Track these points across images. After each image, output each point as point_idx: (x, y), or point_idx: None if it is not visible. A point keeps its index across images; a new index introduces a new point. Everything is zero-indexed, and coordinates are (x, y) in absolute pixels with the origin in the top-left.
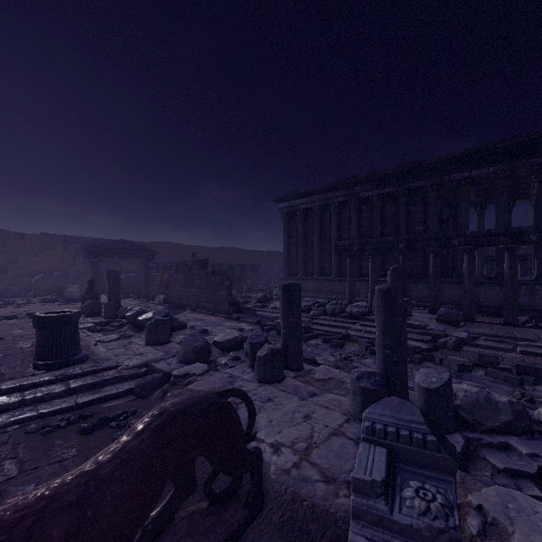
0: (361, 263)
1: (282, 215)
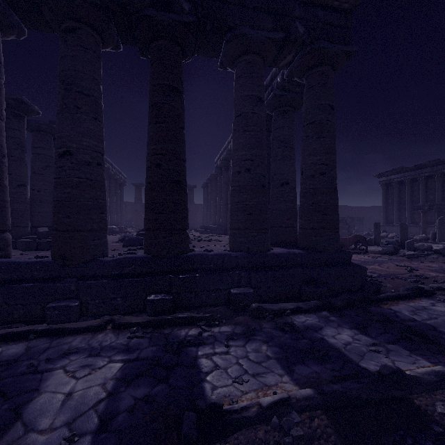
0: (443, 215)
1: (381, 185)
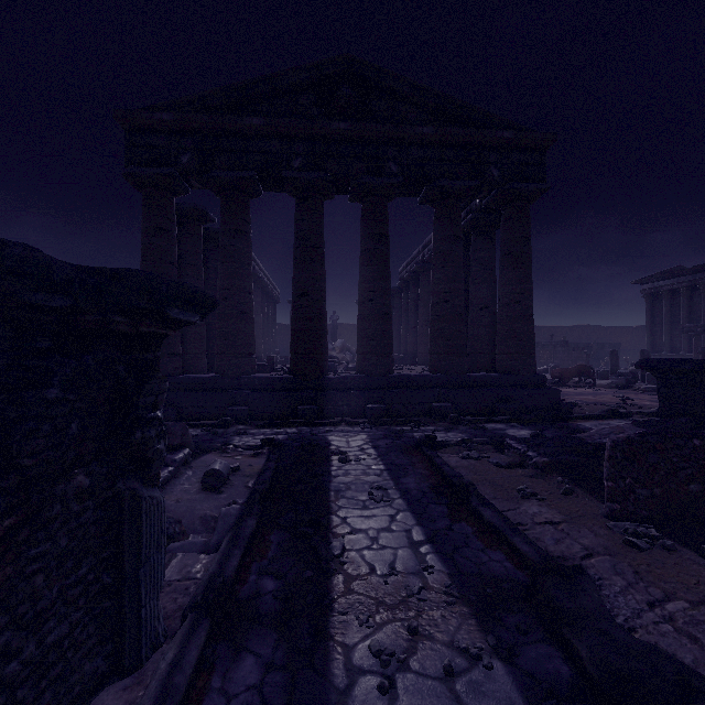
0: None
1: (644, 296)
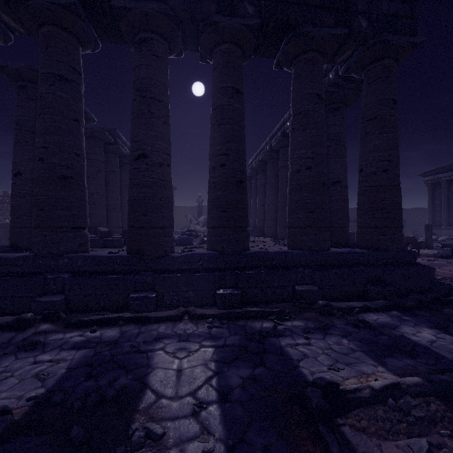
0: None
1: (427, 185)
